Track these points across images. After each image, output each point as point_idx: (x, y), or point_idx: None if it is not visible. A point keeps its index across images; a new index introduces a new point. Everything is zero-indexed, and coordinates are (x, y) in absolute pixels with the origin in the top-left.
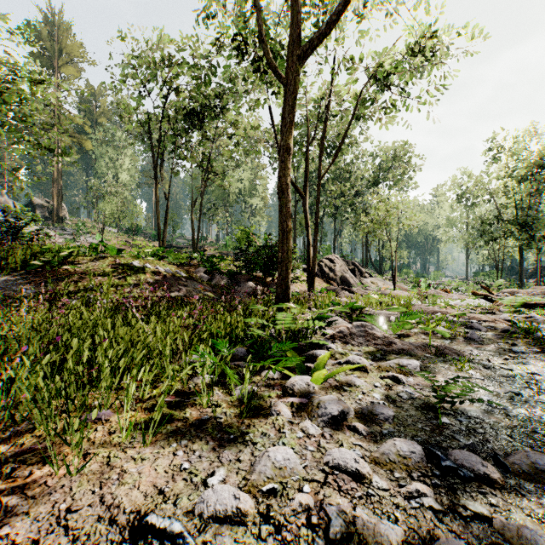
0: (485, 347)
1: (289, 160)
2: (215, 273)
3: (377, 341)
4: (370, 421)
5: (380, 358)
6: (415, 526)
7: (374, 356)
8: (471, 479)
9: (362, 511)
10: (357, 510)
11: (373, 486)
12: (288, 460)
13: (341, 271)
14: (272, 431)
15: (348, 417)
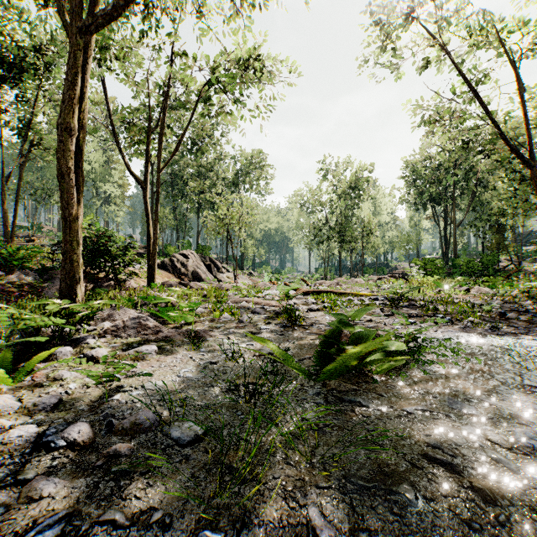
0: (246, 327)
1: (71, 141)
2: (17, 268)
3: (147, 332)
4: (26, 413)
5: (134, 348)
6: None
7: (129, 346)
8: (61, 447)
9: None
10: None
11: None
12: None
13: (194, 266)
14: None
15: (1, 415)
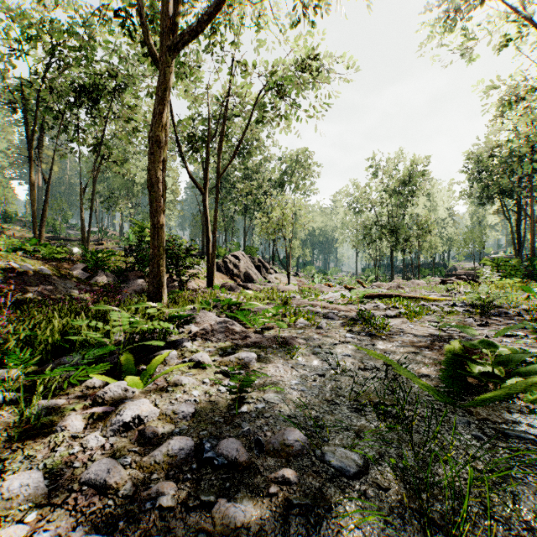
0: (328, 334)
1: (159, 153)
2: (98, 270)
3: (235, 336)
4: (169, 421)
5: (229, 353)
6: (130, 532)
7: (224, 351)
8: (223, 466)
9: (83, 528)
10: (77, 529)
11: (117, 495)
12: (27, 486)
13: (246, 267)
14: (44, 451)
15: (148, 421)
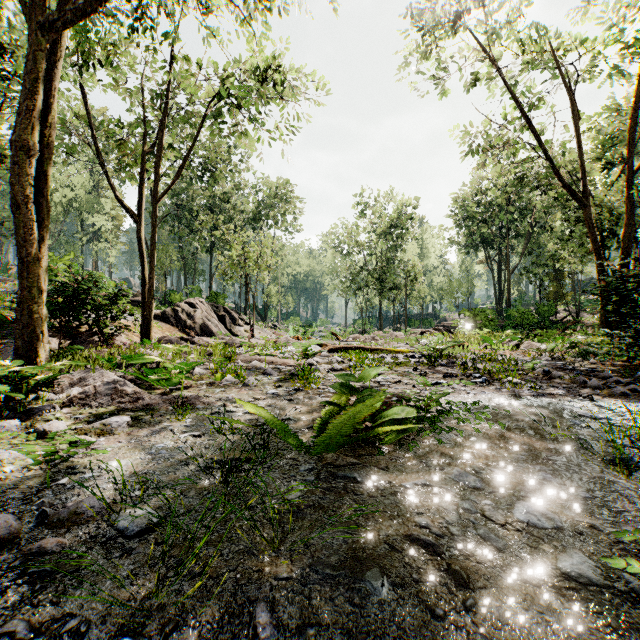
0: (250, 391)
1: (30, 163)
2: None
3: (124, 399)
4: None
5: (103, 419)
6: None
7: (98, 417)
8: None
9: None
10: None
11: None
12: None
13: (204, 317)
14: None
15: None
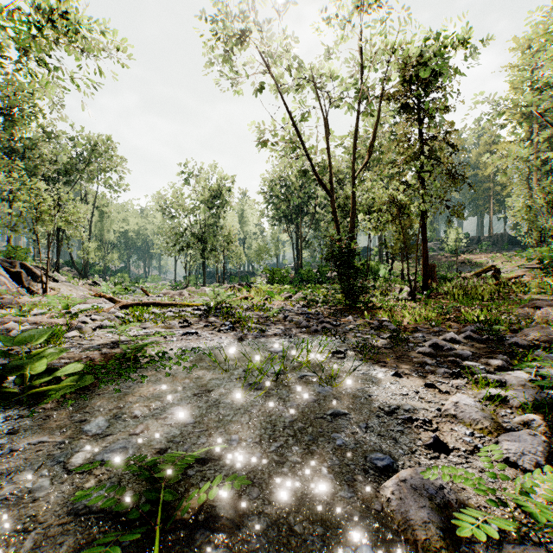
0: None
1: None
2: None
3: None
4: None
5: None
6: None
7: None
8: None
9: None
10: None
11: None
12: None
13: None
14: None
15: None
